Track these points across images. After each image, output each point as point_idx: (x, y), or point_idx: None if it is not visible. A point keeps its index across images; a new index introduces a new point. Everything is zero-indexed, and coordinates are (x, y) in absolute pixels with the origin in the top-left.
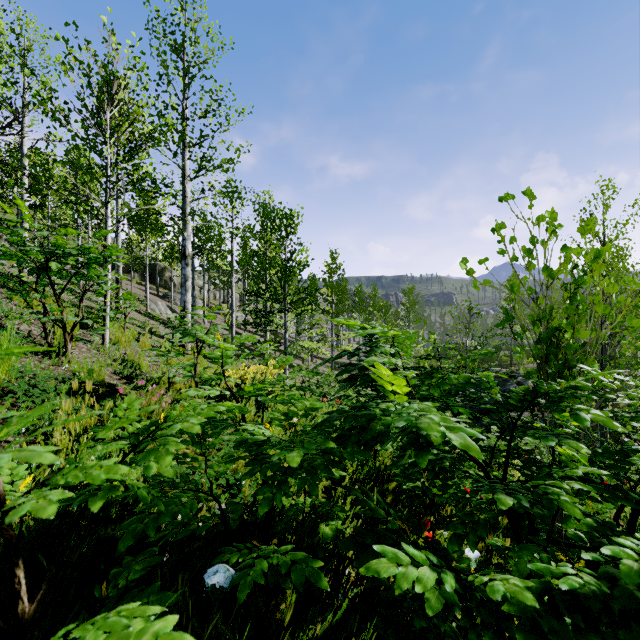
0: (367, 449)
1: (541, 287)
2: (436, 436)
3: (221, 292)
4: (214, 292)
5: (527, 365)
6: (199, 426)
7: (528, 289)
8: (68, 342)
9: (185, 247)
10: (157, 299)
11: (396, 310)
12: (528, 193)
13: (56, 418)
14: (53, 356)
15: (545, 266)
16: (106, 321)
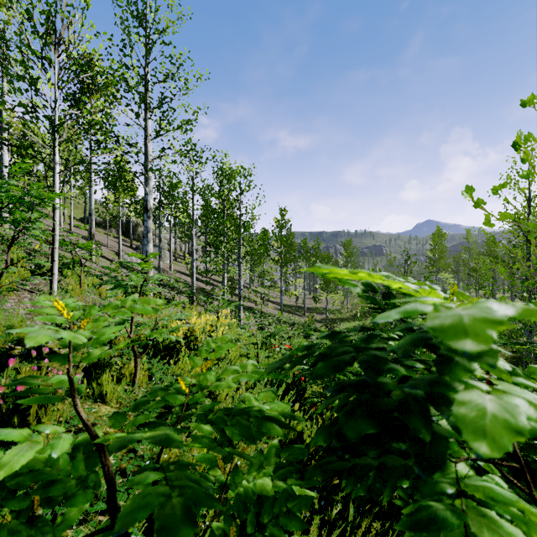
0: None
1: None
2: None
3: (186, 245)
4: (180, 245)
5: None
6: None
7: None
8: None
9: (147, 201)
10: (130, 250)
11: (336, 260)
12: None
13: None
14: None
15: None
16: (54, 270)
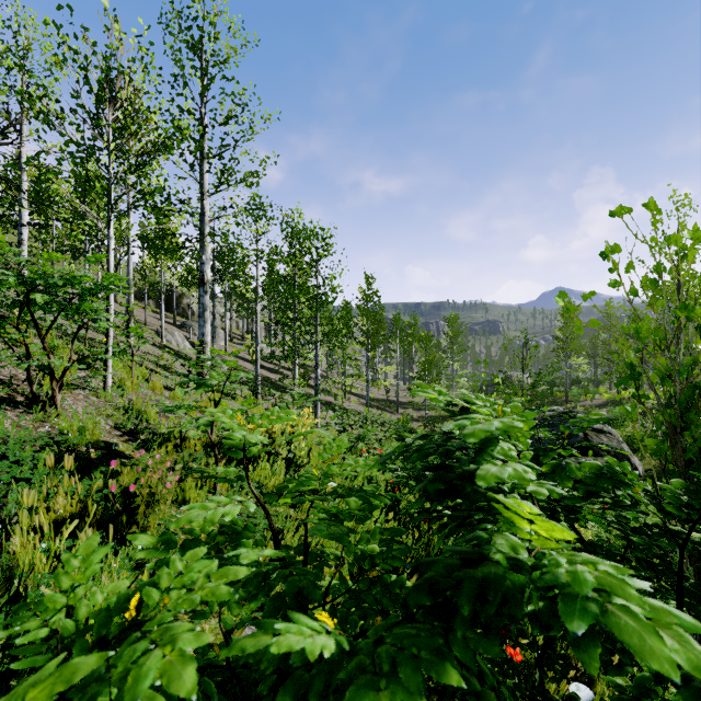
0: (489, 632)
1: (671, 331)
2: (674, 680)
3: (244, 321)
4: (237, 321)
5: (584, 402)
6: (194, 670)
7: (653, 333)
8: (57, 392)
9: (203, 272)
10: (174, 329)
11: (438, 340)
12: (651, 205)
13: (23, 507)
14: (34, 412)
15: (683, 304)
16: (108, 361)
